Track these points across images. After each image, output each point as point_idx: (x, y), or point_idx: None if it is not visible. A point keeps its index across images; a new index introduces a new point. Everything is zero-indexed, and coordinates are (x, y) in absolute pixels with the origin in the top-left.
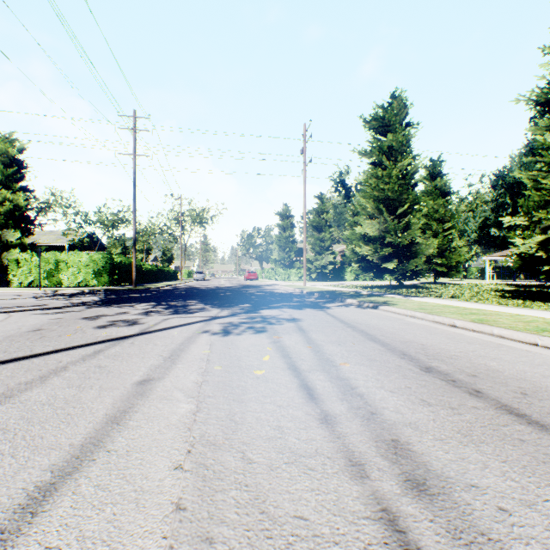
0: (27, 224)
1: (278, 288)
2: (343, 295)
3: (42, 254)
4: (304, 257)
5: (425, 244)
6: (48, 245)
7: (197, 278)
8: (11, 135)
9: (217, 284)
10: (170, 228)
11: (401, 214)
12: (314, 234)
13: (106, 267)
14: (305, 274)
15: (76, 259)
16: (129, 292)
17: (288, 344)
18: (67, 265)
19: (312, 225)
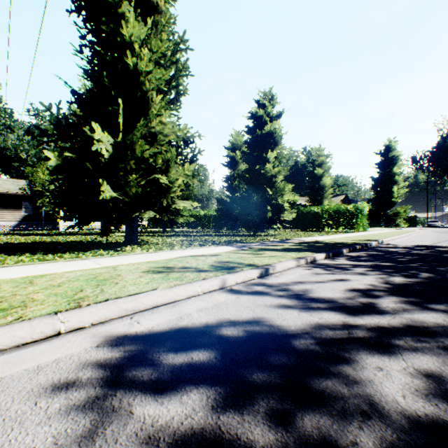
0: None
1: None
2: (337, 244)
3: None
4: None
5: None
6: None
7: None
8: None
9: None
10: None
11: None
12: None
13: None
14: None
15: None
16: None
17: None
18: None
19: None
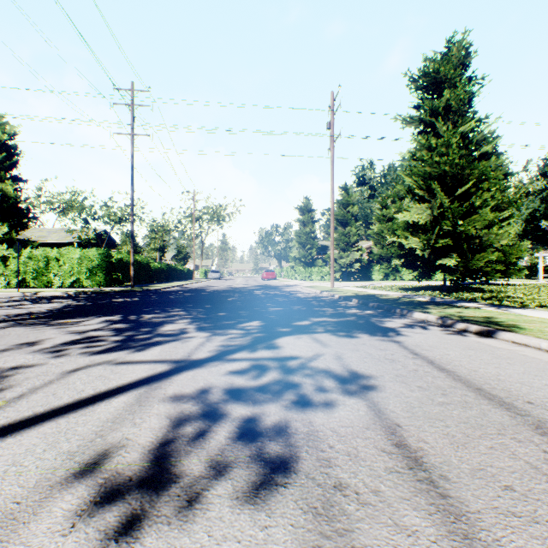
0: (20, 218)
1: (299, 290)
2: (396, 303)
3: (32, 251)
4: (331, 252)
5: (495, 233)
6: (58, 243)
7: (212, 278)
8: (1, 118)
9: (231, 284)
10: (184, 224)
11: (460, 195)
12: (339, 228)
13: (102, 265)
14: (332, 273)
15: (69, 256)
16: (117, 295)
17: None
18: (59, 262)
19: (336, 219)
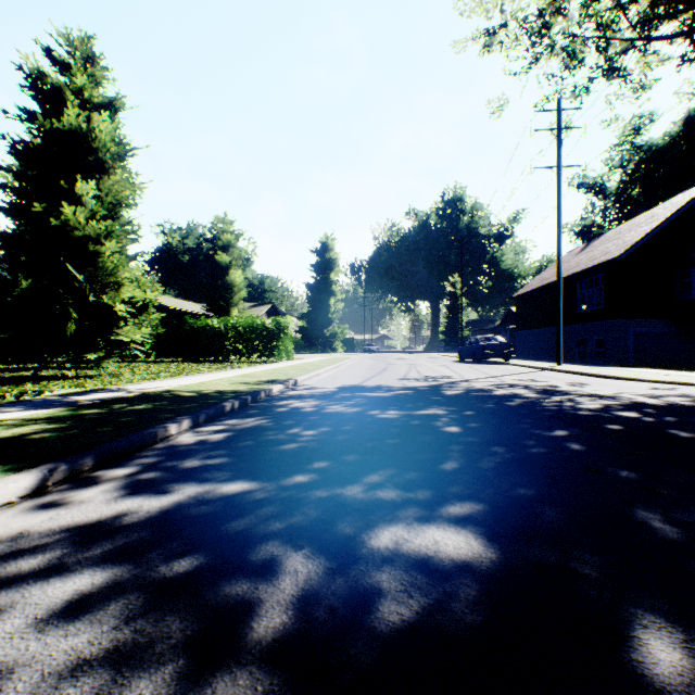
0: None
1: None
2: (191, 400)
3: None
4: None
5: None
6: None
7: None
8: None
9: None
10: None
11: None
12: None
13: None
14: None
15: None
16: None
17: (416, 374)
18: None
19: None
